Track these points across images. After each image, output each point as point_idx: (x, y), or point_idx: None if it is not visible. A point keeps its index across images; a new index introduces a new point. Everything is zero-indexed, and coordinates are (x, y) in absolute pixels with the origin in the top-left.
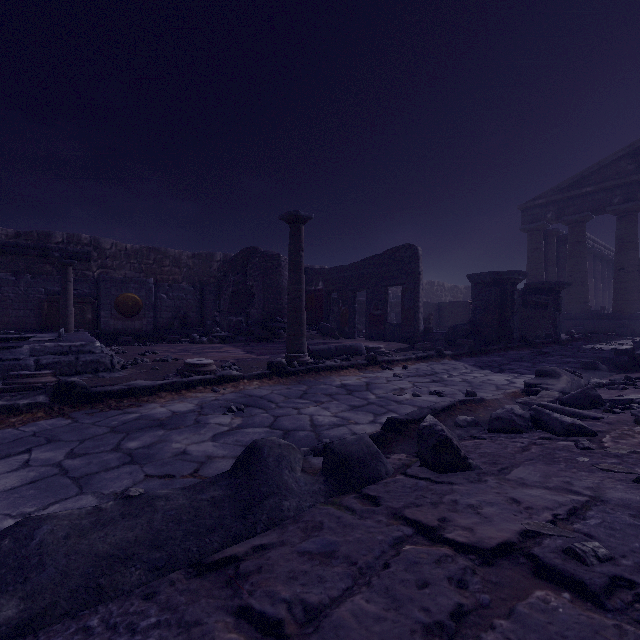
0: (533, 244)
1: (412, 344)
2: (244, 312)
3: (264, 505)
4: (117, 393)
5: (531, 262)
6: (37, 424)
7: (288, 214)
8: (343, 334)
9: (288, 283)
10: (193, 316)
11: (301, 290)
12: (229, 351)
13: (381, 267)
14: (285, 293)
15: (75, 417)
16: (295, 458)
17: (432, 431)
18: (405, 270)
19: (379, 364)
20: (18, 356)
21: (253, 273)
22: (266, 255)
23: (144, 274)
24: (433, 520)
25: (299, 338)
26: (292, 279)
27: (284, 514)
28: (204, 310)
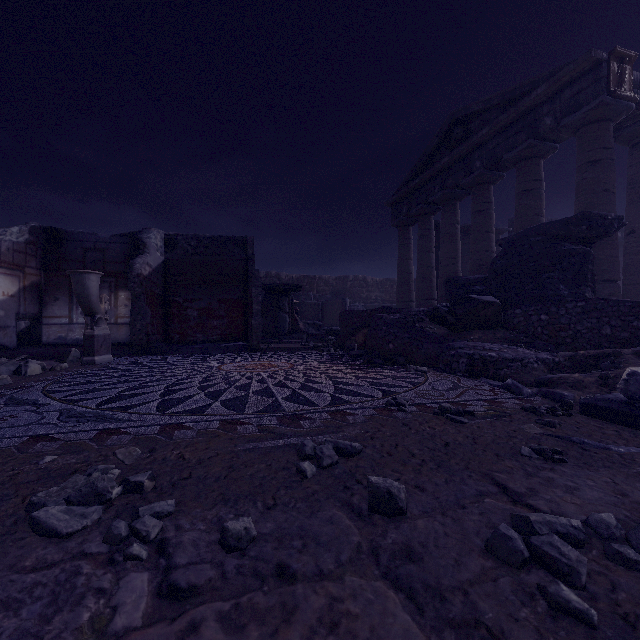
0: (399, 240)
1: None
2: None
3: None
4: None
5: (398, 259)
6: None
7: None
8: None
9: None
10: None
11: None
12: None
13: None
14: None
15: None
16: None
17: None
18: None
19: None
20: None
21: None
22: None
23: None
24: None
25: None
26: None
27: None
28: None
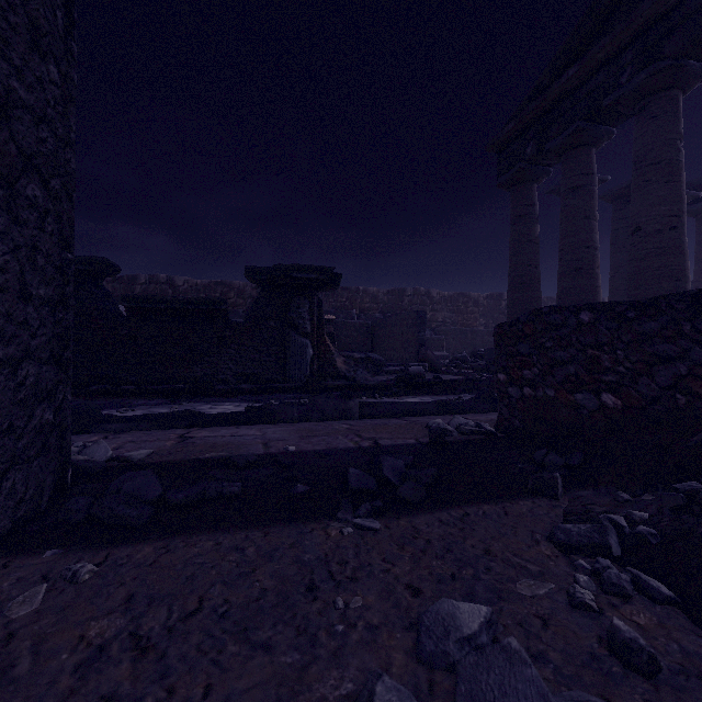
0: (514, 209)
1: None
2: None
3: None
4: None
5: (511, 242)
6: None
7: None
8: None
9: None
10: None
11: None
12: None
13: None
14: None
15: None
16: None
17: None
18: None
19: None
20: None
21: None
22: None
23: None
24: None
25: None
26: None
27: None
28: None
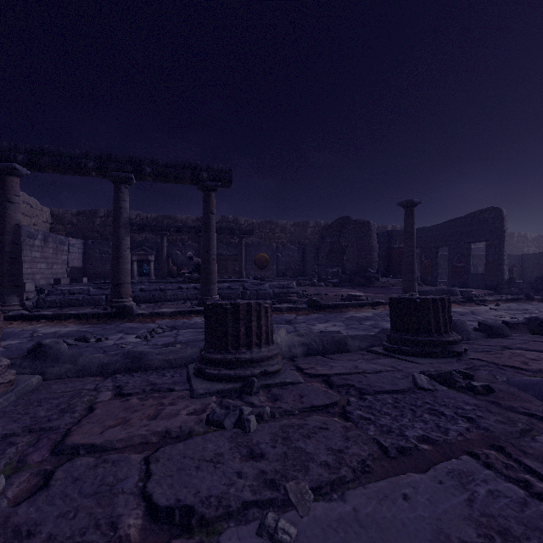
0: None
1: (496, 291)
2: (340, 265)
3: (464, 333)
4: (331, 306)
5: None
6: (311, 315)
7: (405, 202)
8: (425, 282)
9: (404, 246)
10: (297, 268)
11: (413, 251)
12: (350, 291)
13: (464, 227)
14: (374, 250)
15: (323, 314)
16: (467, 324)
17: (536, 318)
18: (489, 229)
19: (474, 302)
20: (266, 288)
21: (348, 236)
22: (359, 222)
23: (263, 239)
24: (541, 340)
25: (412, 282)
26: (407, 244)
27: (471, 338)
28: (305, 264)
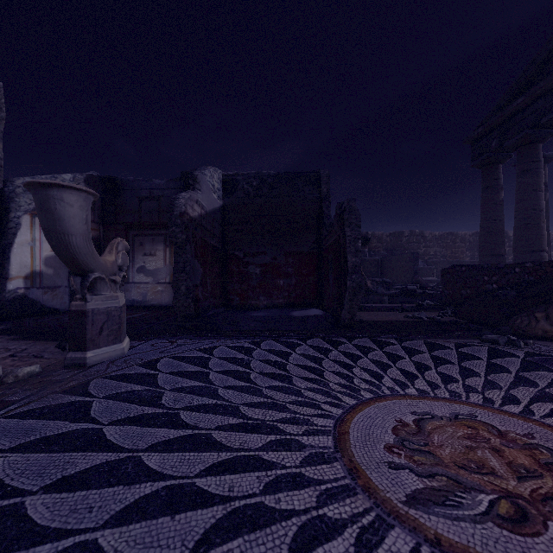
0: (483, 182)
1: None
2: None
3: None
4: None
5: (481, 205)
6: None
7: None
8: None
9: None
10: None
11: None
12: None
13: None
14: None
15: None
16: None
17: None
18: None
19: None
20: None
21: None
22: None
23: None
24: None
25: None
26: None
27: None
28: None
